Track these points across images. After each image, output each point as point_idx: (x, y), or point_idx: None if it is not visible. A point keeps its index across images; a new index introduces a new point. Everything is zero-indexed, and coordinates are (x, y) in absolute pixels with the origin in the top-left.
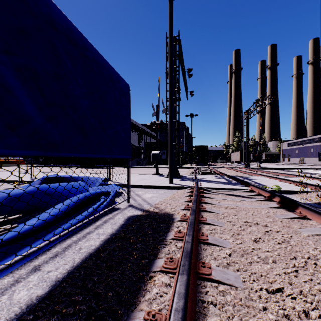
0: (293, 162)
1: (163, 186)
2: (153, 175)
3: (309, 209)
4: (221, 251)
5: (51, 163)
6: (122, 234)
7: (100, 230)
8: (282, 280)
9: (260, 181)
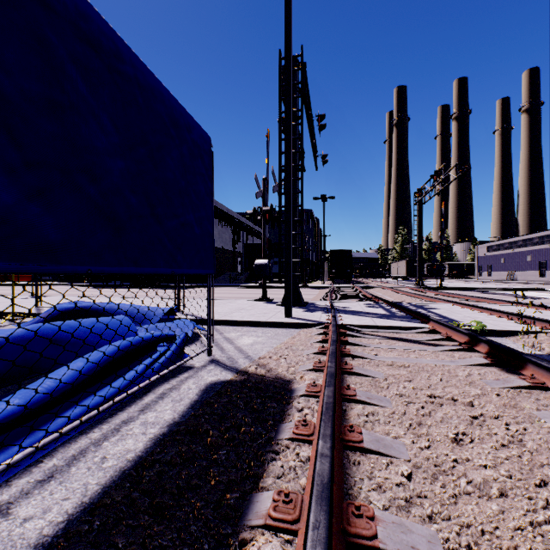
0: (496, 279)
1: (274, 323)
2: (256, 301)
3: (549, 370)
4: (392, 468)
5: (79, 280)
6: (191, 426)
7: (149, 416)
8: (530, 545)
9: (445, 313)
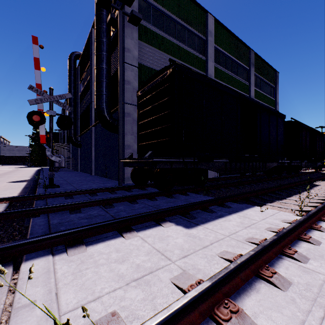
0: None
1: None
2: None
3: None
4: None
5: None
6: None
7: None
8: None
9: None
